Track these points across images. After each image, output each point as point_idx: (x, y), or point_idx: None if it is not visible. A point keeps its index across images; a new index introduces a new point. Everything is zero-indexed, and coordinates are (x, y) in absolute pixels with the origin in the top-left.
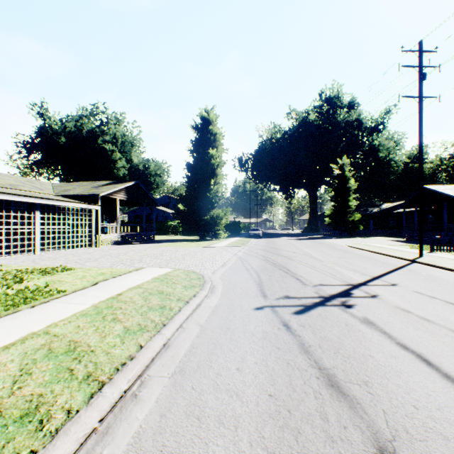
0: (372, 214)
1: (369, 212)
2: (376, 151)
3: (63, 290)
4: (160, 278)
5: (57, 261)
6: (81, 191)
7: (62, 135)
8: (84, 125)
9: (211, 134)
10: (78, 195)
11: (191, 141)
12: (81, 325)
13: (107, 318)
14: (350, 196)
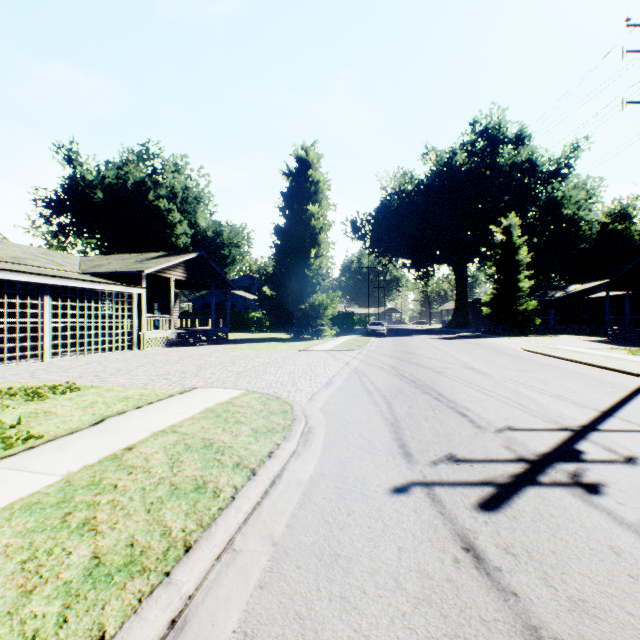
0: (554, 301)
1: (550, 298)
2: (558, 206)
3: (39, 434)
4: (216, 410)
5: (68, 373)
6: (118, 267)
7: (99, 188)
8: (129, 173)
9: (310, 182)
10: (113, 273)
11: (282, 194)
12: (2, 545)
13: (71, 518)
14: (520, 274)
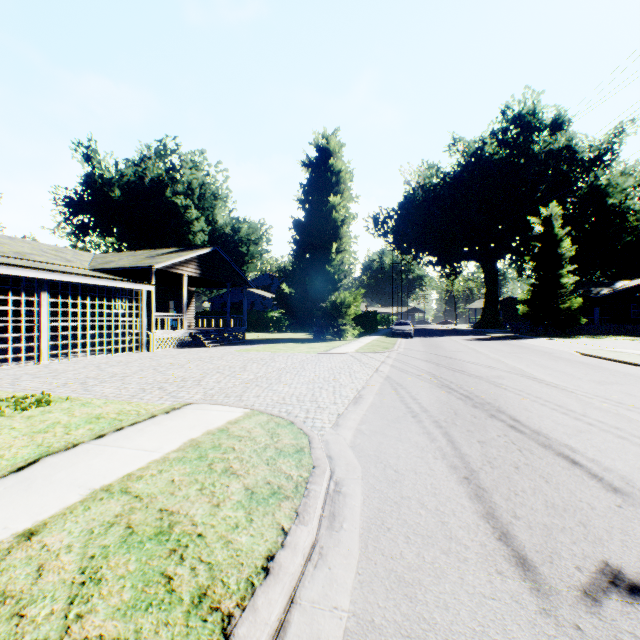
0: (599, 298)
1: (595, 295)
2: (602, 195)
3: None
4: (202, 445)
5: (54, 380)
6: (127, 263)
7: (116, 185)
8: (146, 170)
9: (331, 172)
10: (121, 268)
11: (301, 185)
12: None
13: None
14: (562, 269)
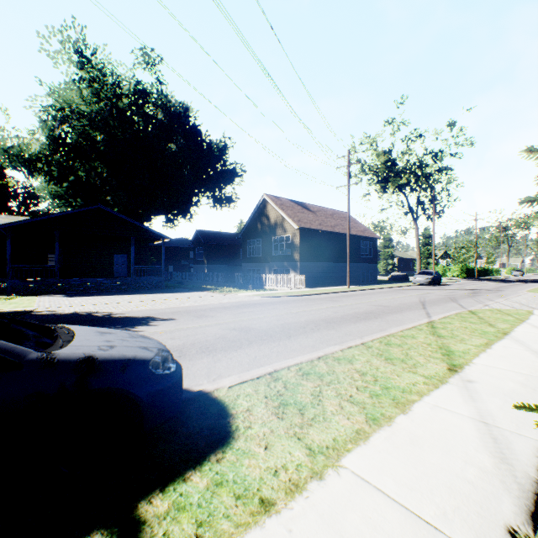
0: None
1: None
2: None
3: None
4: None
5: None
6: None
7: None
8: None
9: None
10: None
11: None
12: None
13: None
14: None
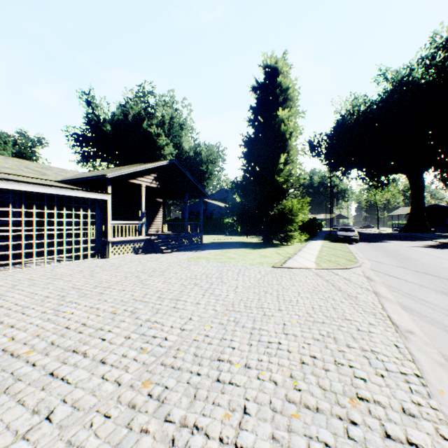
0: None
1: None
2: None
3: None
4: None
5: None
6: (89, 175)
7: (107, 122)
8: (129, 108)
9: (279, 91)
10: (81, 179)
11: (251, 106)
12: None
13: None
14: None
